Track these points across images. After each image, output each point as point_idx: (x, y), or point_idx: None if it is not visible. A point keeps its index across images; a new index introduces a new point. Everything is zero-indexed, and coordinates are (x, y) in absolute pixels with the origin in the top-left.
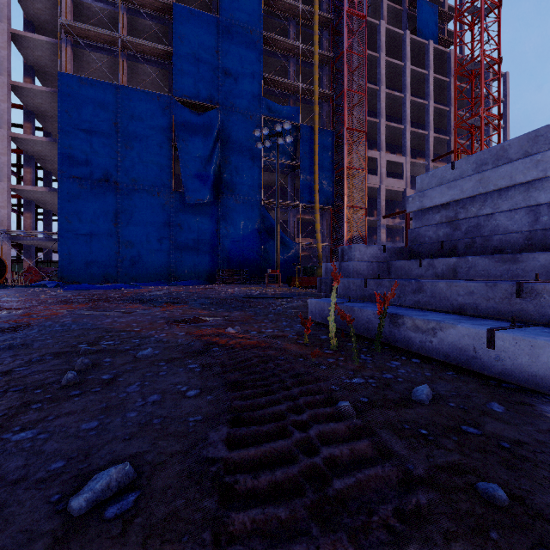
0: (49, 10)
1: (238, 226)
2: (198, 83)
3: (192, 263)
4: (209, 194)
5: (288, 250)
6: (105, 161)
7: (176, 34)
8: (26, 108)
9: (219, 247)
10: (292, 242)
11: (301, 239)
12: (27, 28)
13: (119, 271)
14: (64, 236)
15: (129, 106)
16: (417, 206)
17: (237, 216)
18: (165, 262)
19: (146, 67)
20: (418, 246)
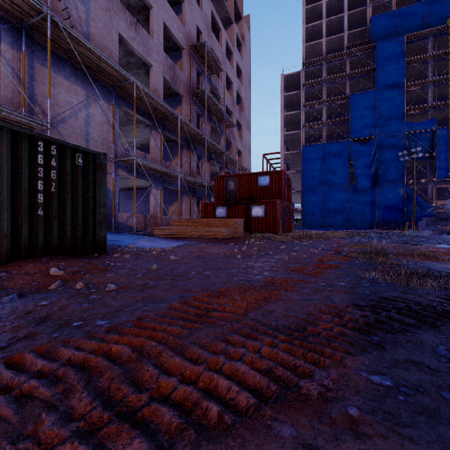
0: (293, 117)
1: (388, 198)
2: (363, 128)
3: (360, 219)
4: (369, 184)
5: (425, 210)
6: (319, 177)
7: (351, 109)
8: (284, 158)
9: (375, 210)
10: (429, 205)
11: (438, 201)
12: (284, 126)
13: (325, 223)
14: (304, 210)
15: (329, 151)
16: (447, 207)
17: (387, 193)
18: (346, 219)
19: (335, 127)
20: (447, 217)
